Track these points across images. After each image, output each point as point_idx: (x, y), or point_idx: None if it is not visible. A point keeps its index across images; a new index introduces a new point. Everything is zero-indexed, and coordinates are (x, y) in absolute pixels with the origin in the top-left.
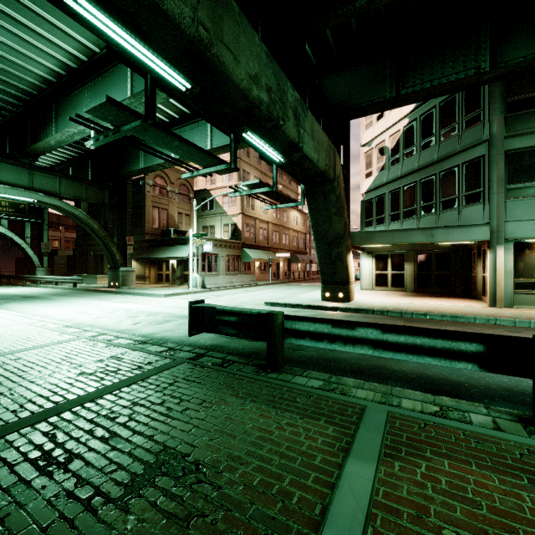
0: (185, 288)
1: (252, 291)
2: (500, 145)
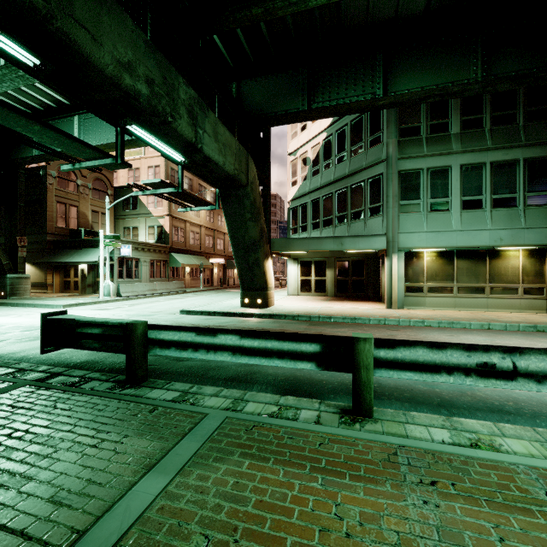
0: (96, 297)
1: (175, 299)
2: (394, 165)
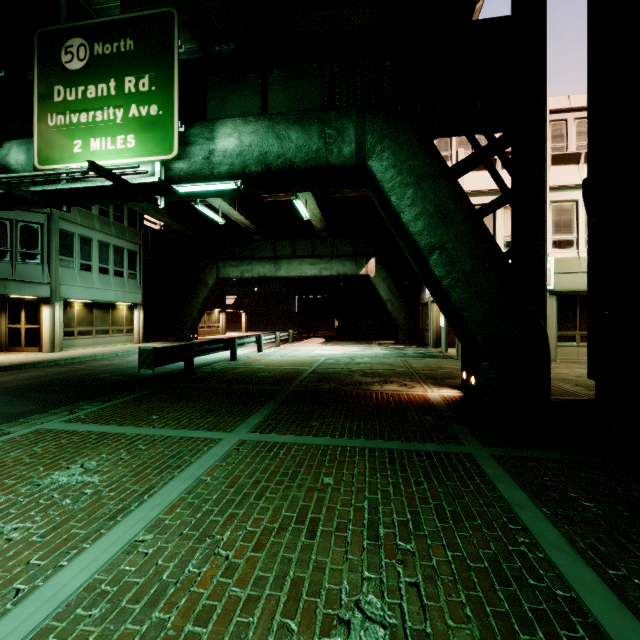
0: None
1: None
2: (57, 222)
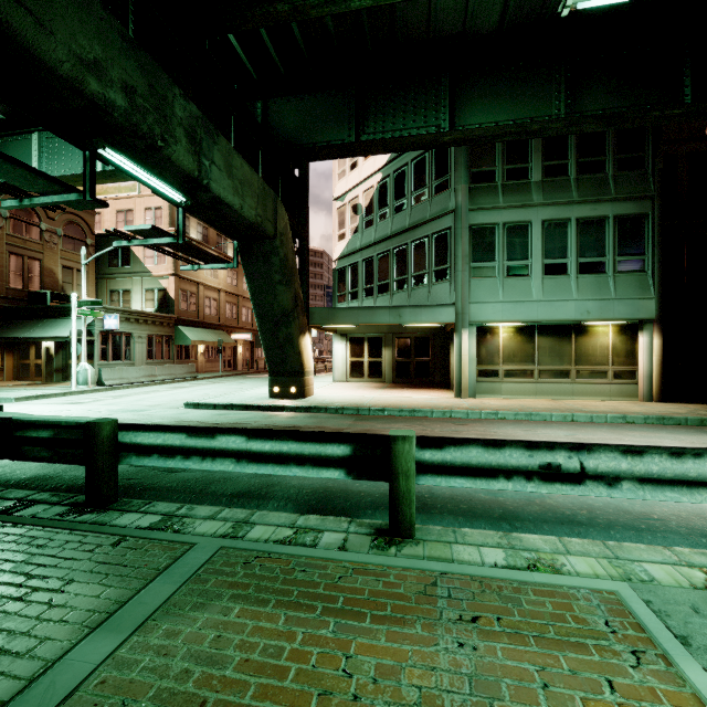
0: (67, 387)
1: (181, 387)
2: (464, 217)
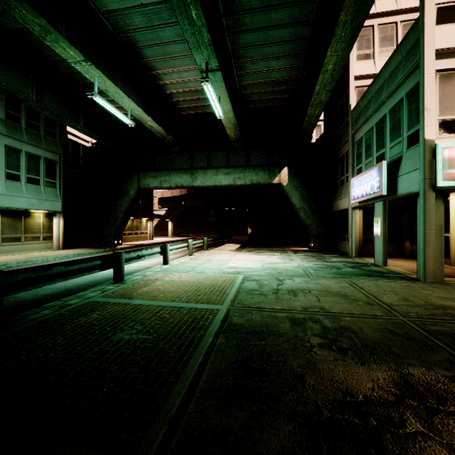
0: None
1: None
2: None
